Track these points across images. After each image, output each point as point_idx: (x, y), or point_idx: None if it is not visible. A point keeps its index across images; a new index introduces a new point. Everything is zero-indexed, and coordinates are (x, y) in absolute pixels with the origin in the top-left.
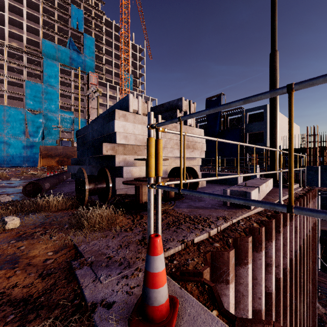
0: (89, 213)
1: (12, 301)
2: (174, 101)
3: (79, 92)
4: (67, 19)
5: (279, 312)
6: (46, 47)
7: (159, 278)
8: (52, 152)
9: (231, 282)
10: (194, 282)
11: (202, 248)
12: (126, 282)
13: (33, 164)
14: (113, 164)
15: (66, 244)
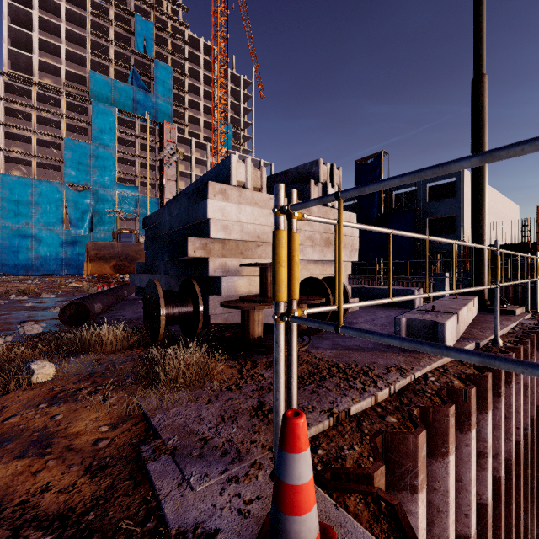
0: (168, 358)
1: (40, 519)
2: (306, 166)
3: (147, 155)
4: (129, 38)
5: (499, 538)
6: (96, 84)
7: (304, 496)
8: (105, 252)
9: (420, 490)
10: (360, 495)
11: (365, 425)
12: (236, 491)
13: (76, 270)
14: (205, 273)
15: (130, 412)
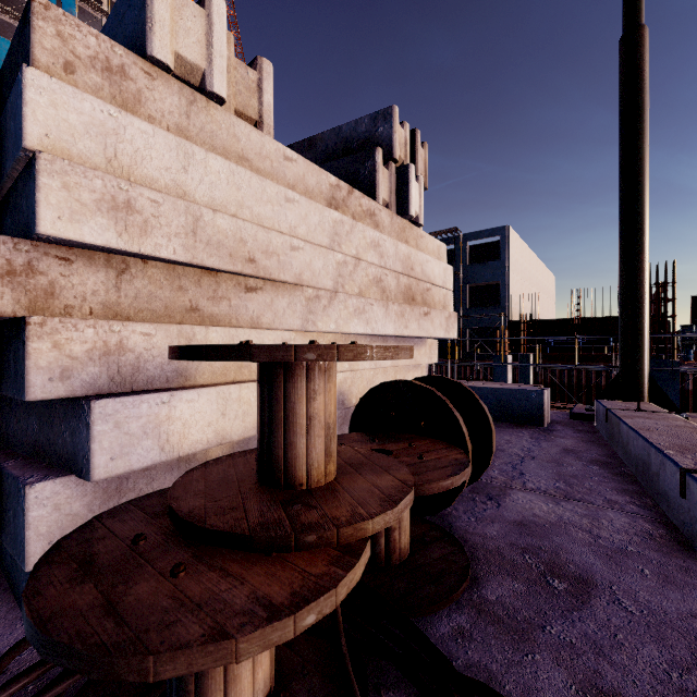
0: None
1: None
2: (361, 125)
3: None
4: None
5: None
6: None
7: None
8: None
9: None
10: None
11: None
12: None
13: None
14: (15, 386)
15: None
